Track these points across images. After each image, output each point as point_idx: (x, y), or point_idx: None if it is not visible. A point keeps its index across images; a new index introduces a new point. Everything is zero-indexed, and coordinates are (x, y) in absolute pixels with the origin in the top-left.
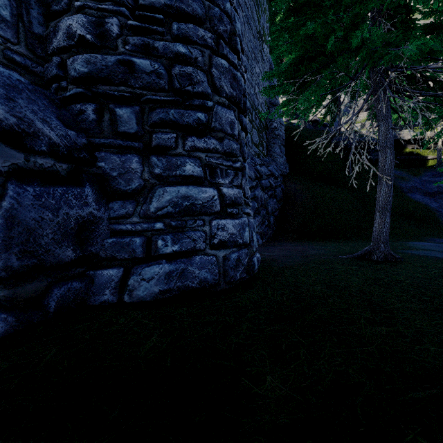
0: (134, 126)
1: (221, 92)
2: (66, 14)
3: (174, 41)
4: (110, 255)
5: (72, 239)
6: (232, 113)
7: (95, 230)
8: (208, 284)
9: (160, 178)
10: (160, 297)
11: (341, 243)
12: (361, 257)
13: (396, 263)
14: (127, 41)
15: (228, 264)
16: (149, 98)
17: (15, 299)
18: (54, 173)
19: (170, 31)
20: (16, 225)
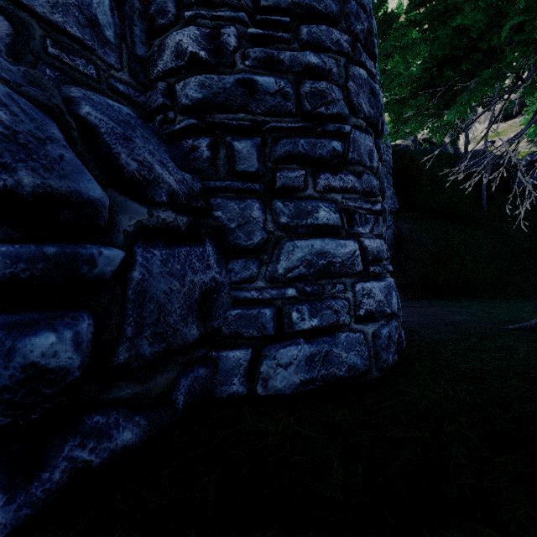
0: (255, 163)
1: (359, 112)
2: (173, 29)
3: (301, 49)
4: (235, 332)
5: (195, 313)
6: (370, 139)
7: (217, 300)
8: (358, 372)
9: (287, 229)
10: (302, 390)
11: (485, 304)
12: (535, 329)
13: None
14: (246, 55)
15: (379, 343)
16: (274, 126)
17: (147, 396)
18: (175, 229)
19: (297, 37)
20: (148, 301)
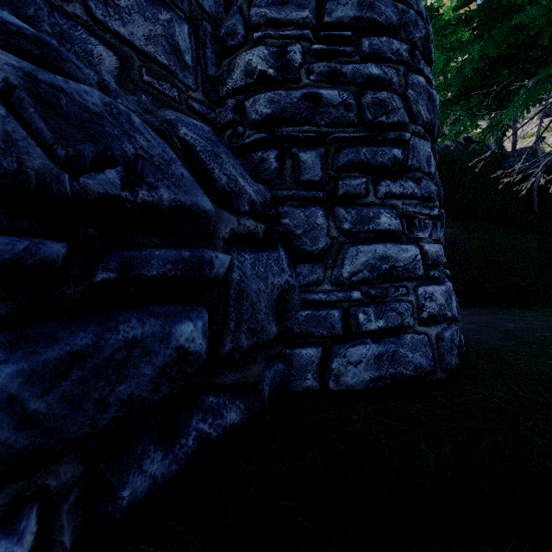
0: (319, 172)
1: (417, 119)
2: (242, 49)
3: (362, 61)
4: (306, 331)
5: (273, 313)
6: (428, 145)
7: (289, 301)
8: (424, 372)
9: (350, 235)
10: (371, 387)
11: (540, 313)
12: None
13: None
14: (310, 70)
15: (442, 345)
16: (337, 137)
17: (244, 383)
18: (255, 236)
19: (358, 50)
20: (245, 299)
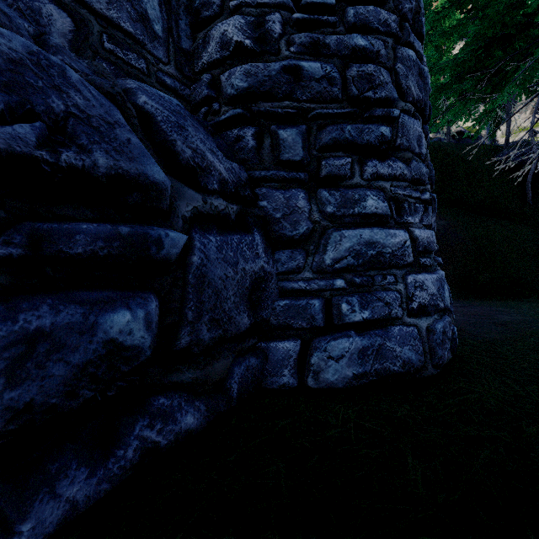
0: (300, 151)
1: (407, 95)
2: (218, 20)
3: (347, 32)
4: (283, 323)
5: (246, 302)
6: (419, 124)
7: (265, 290)
8: (413, 368)
9: (333, 219)
10: (355, 384)
11: (536, 305)
12: None
13: None
14: (291, 42)
15: (433, 338)
16: (319, 113)
17: (206, 382)
18: (226, 217)
19: (343, 20)
20: (206, 286)
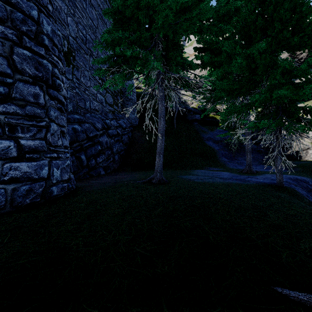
0: None
1: (24, 73)
2: None
3: None
4: None
5: None
6: (36, 88)
7: None
8: None
9: None
10: None
11: None
12: (149, 181)
13: (161, 184)
14: None
15: (16, 193)
16: None
17: None
18: None
19: None
20: None
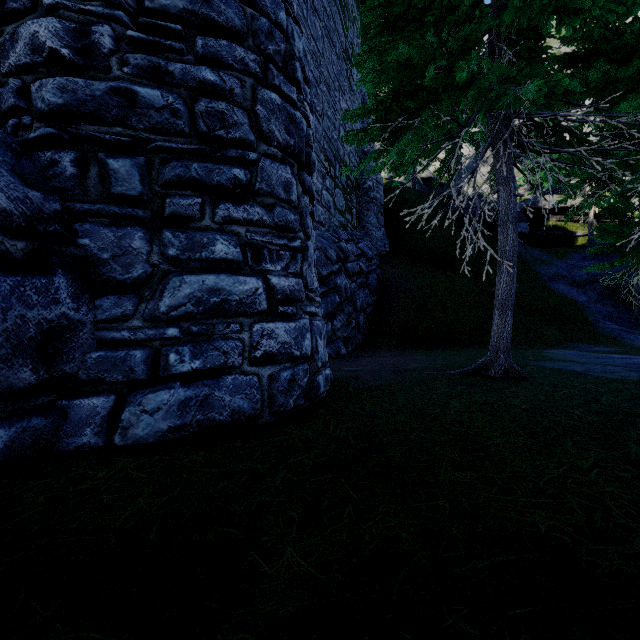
0: (137, 185)
1: (271, 139)
2: (29, 16)
3: (198, 63)
4: (95, 377)
5: (31, 354)
6: (287, 170)
7: (72, 340)
8: (245, 416)
9: (177, 263)
10: (171, 437)
11: (455, 353)
12: (475, 373)
13: (518, 380)
14: (125, 61)
15: (276, 386)
16: (160, 146)
17: None
18: (2, 255)
19: (193, 49)
20: None
